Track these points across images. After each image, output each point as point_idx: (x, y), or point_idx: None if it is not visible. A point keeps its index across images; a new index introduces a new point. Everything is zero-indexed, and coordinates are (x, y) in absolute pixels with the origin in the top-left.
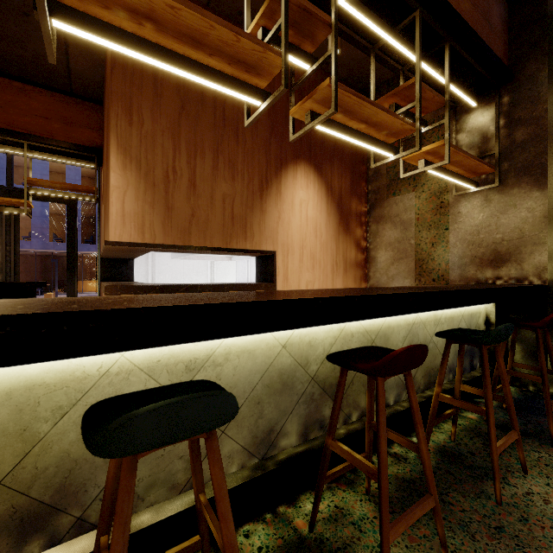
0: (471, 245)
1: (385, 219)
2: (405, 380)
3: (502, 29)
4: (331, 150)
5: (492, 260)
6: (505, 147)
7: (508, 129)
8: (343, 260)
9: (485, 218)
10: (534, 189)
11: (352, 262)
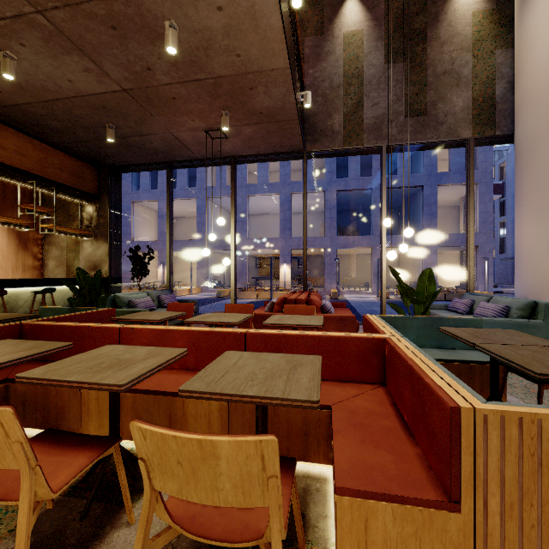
0: (87, 261)
1: (53, 244)
2: (2, 299)
3: (94, 179)
4: (12, 203)
5: (94, 268)
6: (98, 224)
7: (98, 217)
8: (22, 265)
9: (92, 250)
10: (105, 242)
11: (31, 266)
